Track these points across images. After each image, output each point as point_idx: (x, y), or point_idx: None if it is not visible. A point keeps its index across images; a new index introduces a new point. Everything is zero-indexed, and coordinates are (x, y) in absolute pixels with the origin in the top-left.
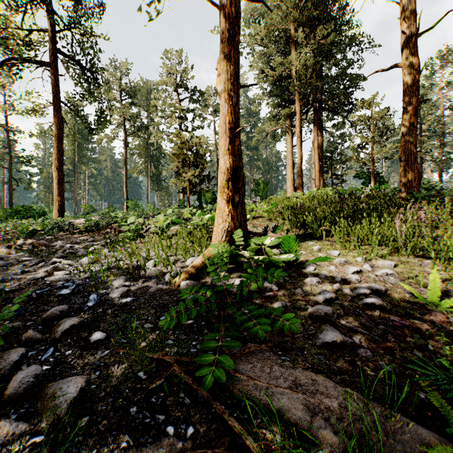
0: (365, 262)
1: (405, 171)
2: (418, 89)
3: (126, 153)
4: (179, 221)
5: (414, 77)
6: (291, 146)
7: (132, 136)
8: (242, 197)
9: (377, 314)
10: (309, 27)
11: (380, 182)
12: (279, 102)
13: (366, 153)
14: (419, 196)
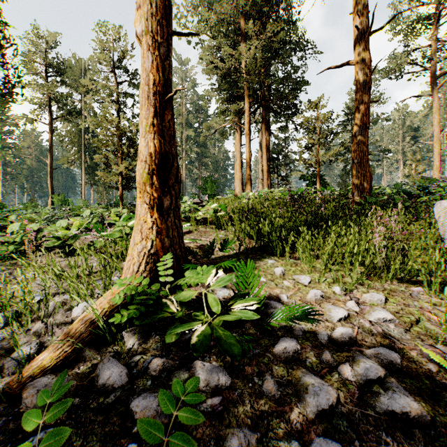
0: (346, 294)
1: (358, 174)
2: (370, 89)
3: (51, 139)
4: (97, 228)
5: (366, 75)
6: (240, 144)
7: (61, 120)
8: (175, 199)
9: (421, 444)
10: (258, 21)
11: (322, 185)
12: (228, 98)
13: (312, 155)
14: (372, 201)
